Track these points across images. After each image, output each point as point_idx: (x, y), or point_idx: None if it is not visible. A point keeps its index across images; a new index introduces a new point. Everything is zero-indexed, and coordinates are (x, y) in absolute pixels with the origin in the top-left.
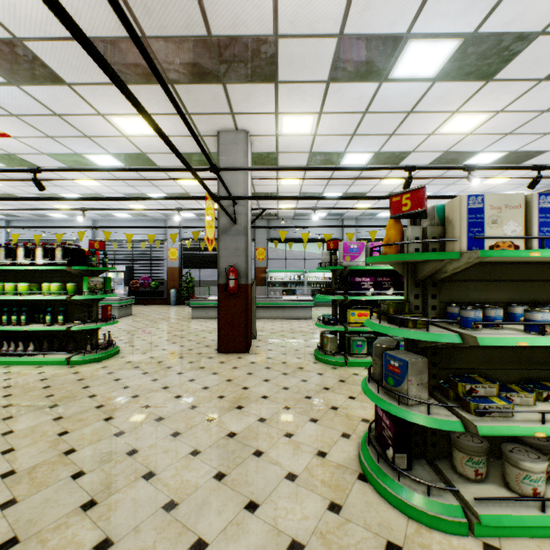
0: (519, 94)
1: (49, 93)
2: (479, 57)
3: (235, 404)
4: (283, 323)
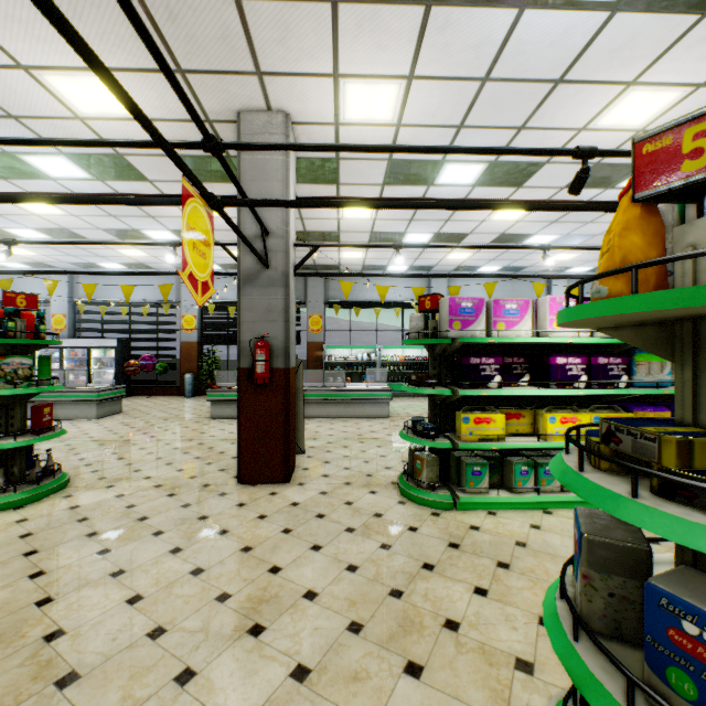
0: None
1: None
2: None
3: (247, 619)
4: (346, 425)
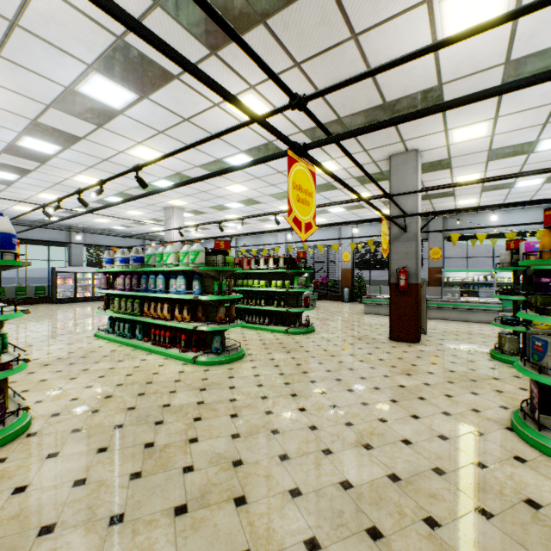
0: None
1: (278, 162)
2: None
3: (404, 372)
4: (459, 325)
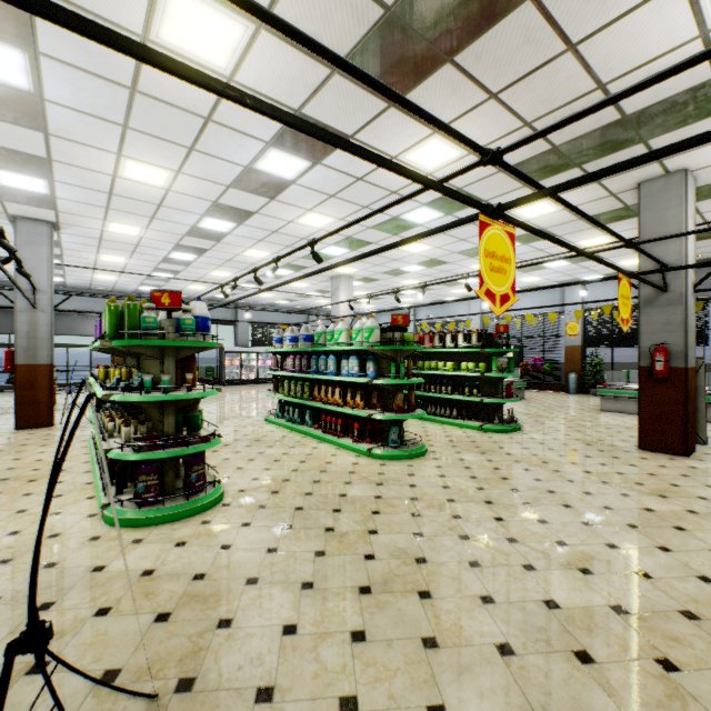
0: None
1: (470, 211)
2: None
3: (655, 492)
4: None
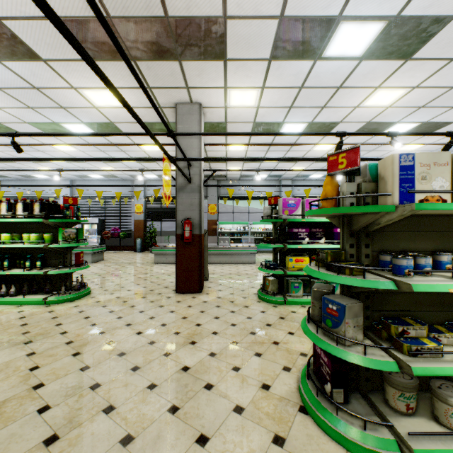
0: (433, 71)
1: (27, 68)
2: (401, 38)
3: (188, 339)
4: (231, 267)
